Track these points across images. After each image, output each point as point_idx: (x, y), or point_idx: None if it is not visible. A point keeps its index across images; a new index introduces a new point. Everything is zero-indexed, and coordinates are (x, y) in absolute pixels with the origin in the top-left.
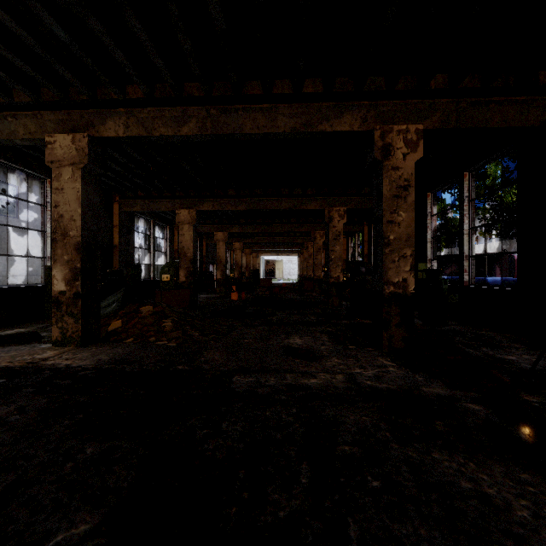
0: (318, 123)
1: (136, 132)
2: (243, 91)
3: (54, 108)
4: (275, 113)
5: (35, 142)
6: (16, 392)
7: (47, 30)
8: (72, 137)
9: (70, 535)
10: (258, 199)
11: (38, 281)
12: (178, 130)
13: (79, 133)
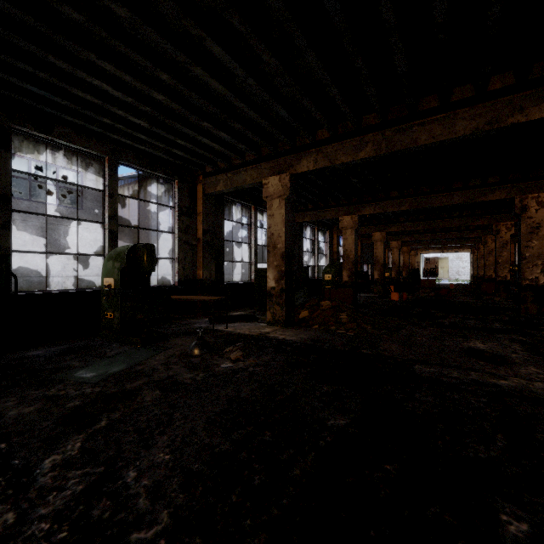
0: (507, 116)
1: (322, 165)
2: (418, 108)
3: (267, 159)
4: (453, 119)
5: (255, 184)
6: (265, 349)
7: (274, 113)
8: (279, 177)
9: (337, 422)
10: (424, 197)
11: (234, 279)
12: (356, 155)
13: (283, 174)
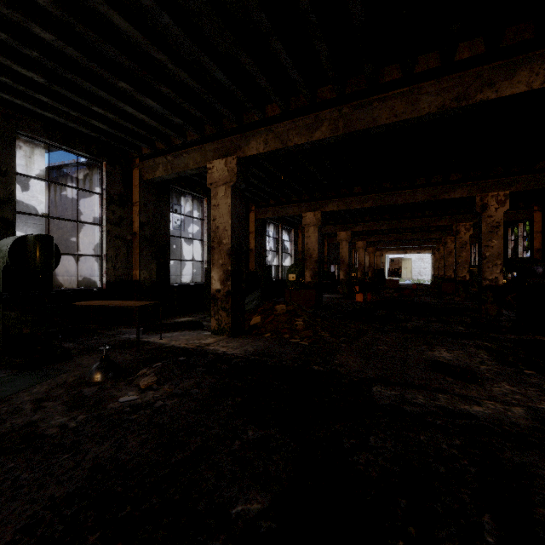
0: (476, 92)
1: (273, 147)
2: (379, 80)
3: (212, 140)
4: (417, 94)
5: (200, 169)
6: (193, 370)
7: (211, 77)
8: (225, 161)
9: (247, 509)
10: (387, 193)
11: (196, 280)
12: (311, 136)
13: (230, 156)
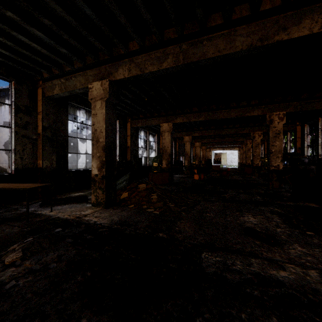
0: (274, 34)
1: (134, 73)
2: (207, 25)
3: (93, 68)
4: (234, 35)
5: (85, 89)
6: (62, 241)
7: (83, 14)
8: (101, 83)
9: None
10: (213, 112)
11: None
12: (160, 65)
13: (104, 79)
